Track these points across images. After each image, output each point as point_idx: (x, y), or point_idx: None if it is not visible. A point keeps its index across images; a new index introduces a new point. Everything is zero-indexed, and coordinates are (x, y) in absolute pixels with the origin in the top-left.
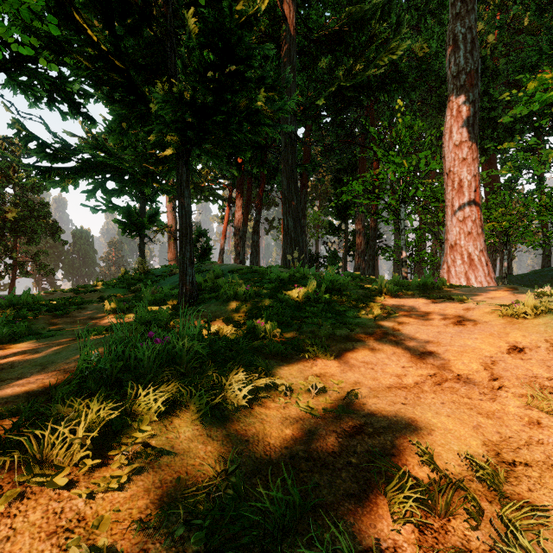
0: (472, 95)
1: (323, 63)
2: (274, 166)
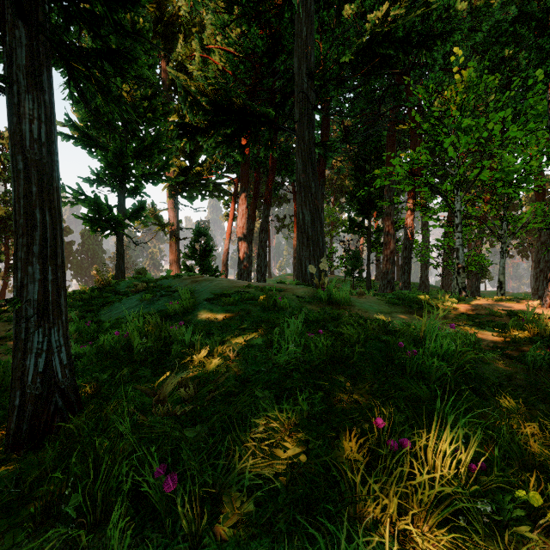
0: None
1: (349, 11)
2: (285, 152)
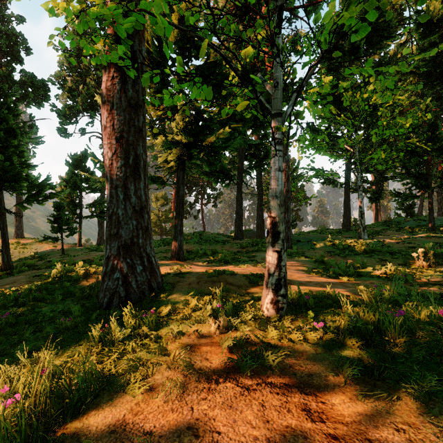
0: None
1: None
2: None
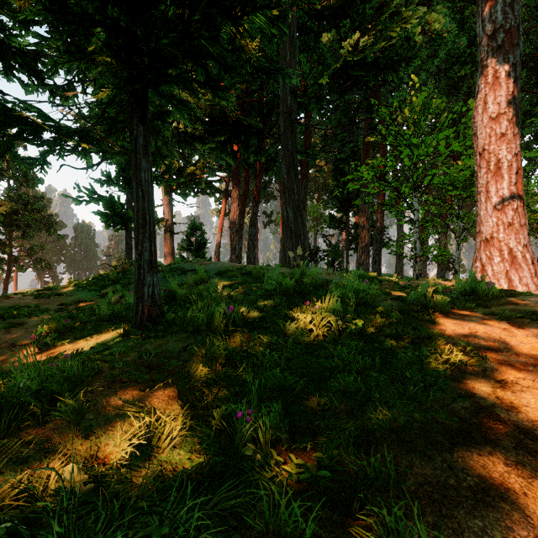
0: (512, 57)
1: (326, 39)
2: (272, 155)
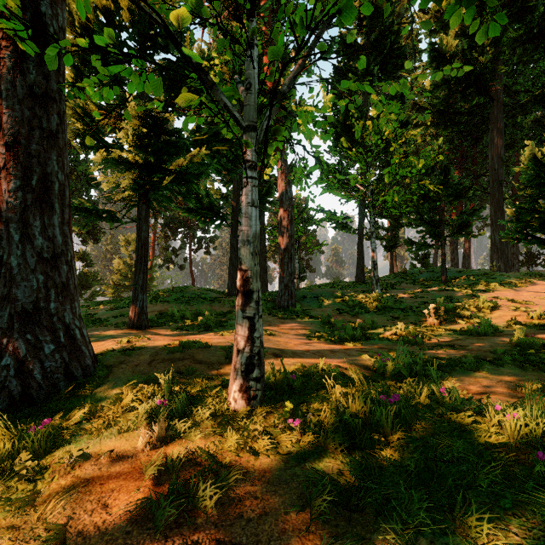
0: None
1: (528, 119)
2: (484, 187)
